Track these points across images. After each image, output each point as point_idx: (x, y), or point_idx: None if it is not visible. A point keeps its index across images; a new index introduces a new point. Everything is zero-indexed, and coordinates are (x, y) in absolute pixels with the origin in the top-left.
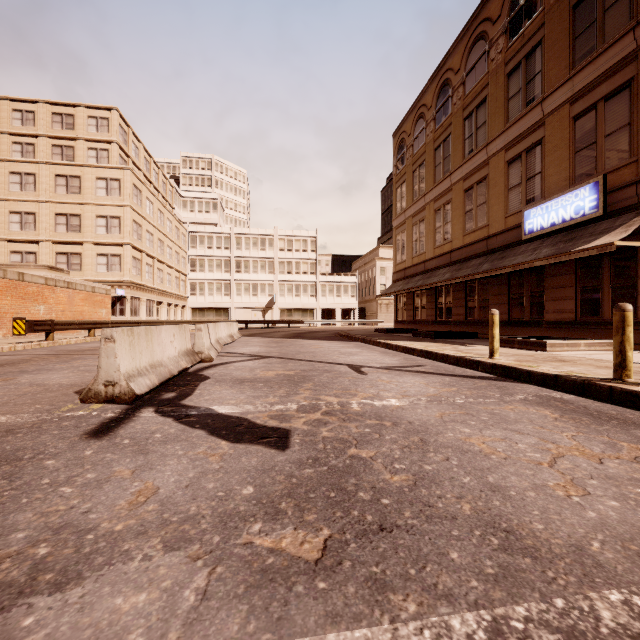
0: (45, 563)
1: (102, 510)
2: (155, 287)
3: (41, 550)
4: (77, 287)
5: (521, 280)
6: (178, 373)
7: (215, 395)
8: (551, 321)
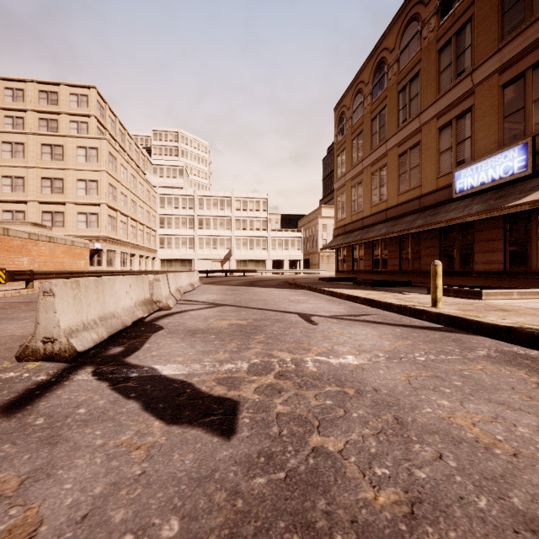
0: None
1: None
2: (128, 241)
3: None
4: (58, 241)
5: (452, 234)
6: (132, 323)
7: (163, 350)
8: (480, 271)
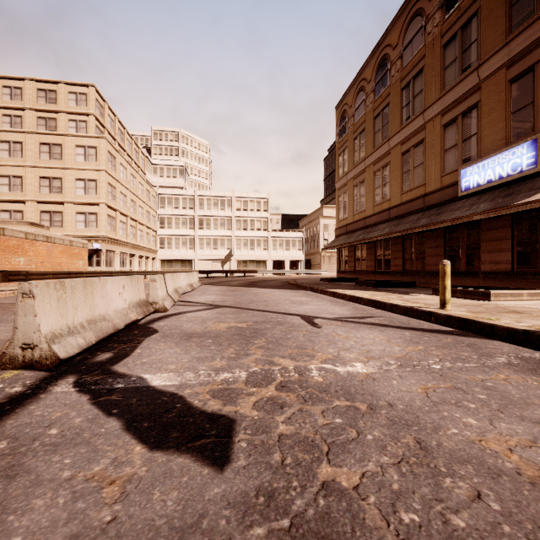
0: None
1: None
2: (128, 241)
3: None
4: (56, 241)
5: (457, 234)
6: (125, 326)
7: (155, 356)
8: (487, 271)
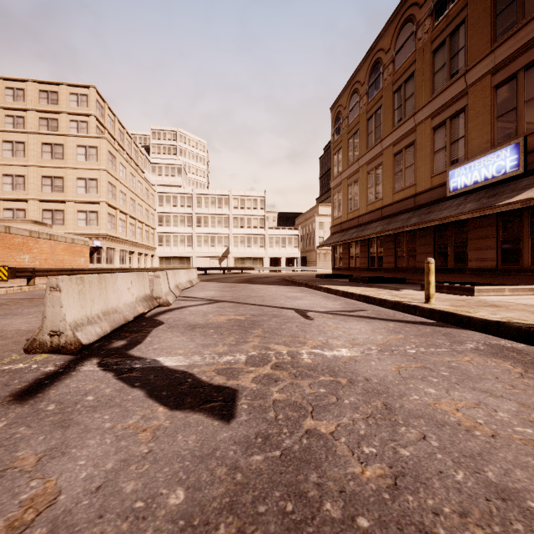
0: None
1: None
2: (128, 239)
3: None
4: (58, 239)
5: (446, 232)
6: (134, 318)
7: (165, 343)
8: (474, 268)
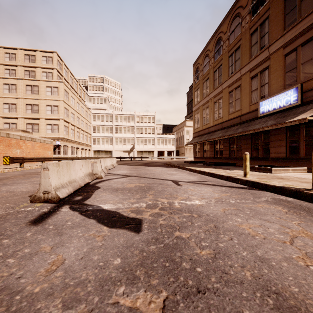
0: None
1: (29, 276)
2: (75, 140)
3: None
4: (36, 140)
5: (258, 137)
6: (84, 185)
7: (102, 198)
8: (273, 157)
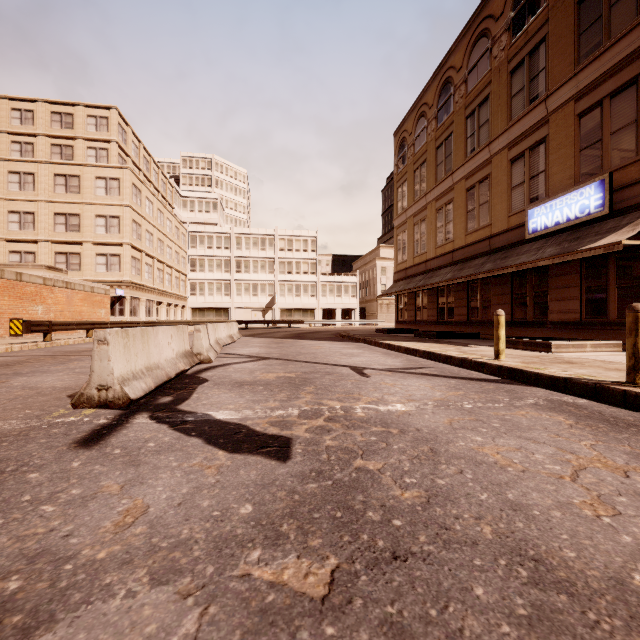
0: (14, 601)
1: (85, 533)
2: (155, 287)
3: (11, 584)
4: (76, 287)
5: (524, 280)
6: (176, 375)
7: (213, 399)
8: (555, 321)
